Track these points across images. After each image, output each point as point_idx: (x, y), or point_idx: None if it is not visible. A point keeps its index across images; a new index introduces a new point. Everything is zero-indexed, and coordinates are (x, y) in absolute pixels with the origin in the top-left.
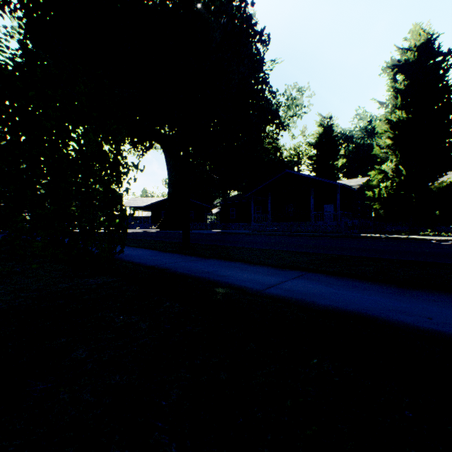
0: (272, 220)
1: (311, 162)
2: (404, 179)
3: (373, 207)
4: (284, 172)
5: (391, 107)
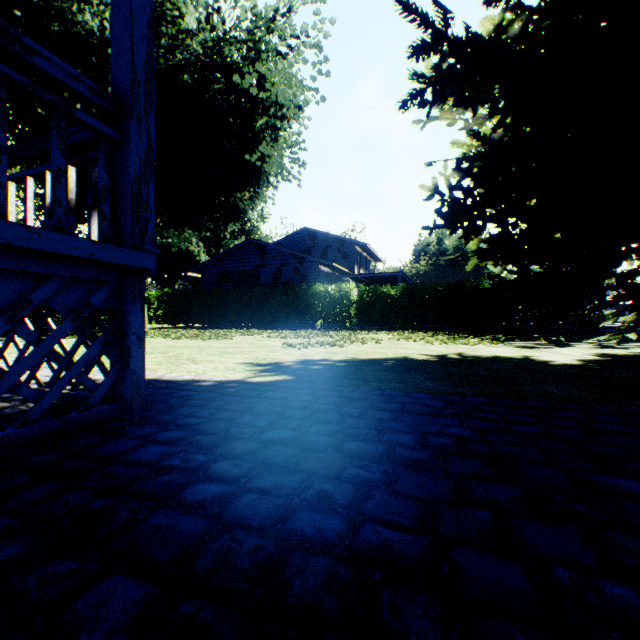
0: None
1: None
2: None
3: None
4: None
5: None
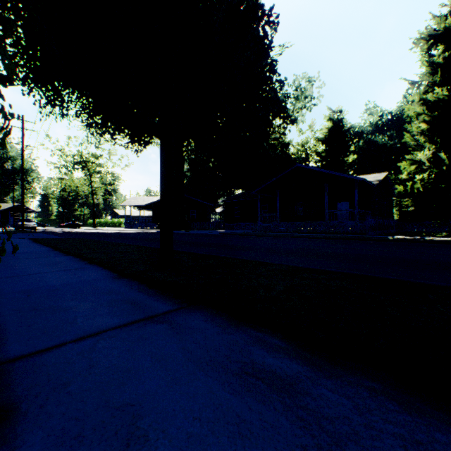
0: (280, 220)
1: (320, 159)
2: (446, 169)
3: (404, 204)
4: (294, 167)
5: (425, 87)
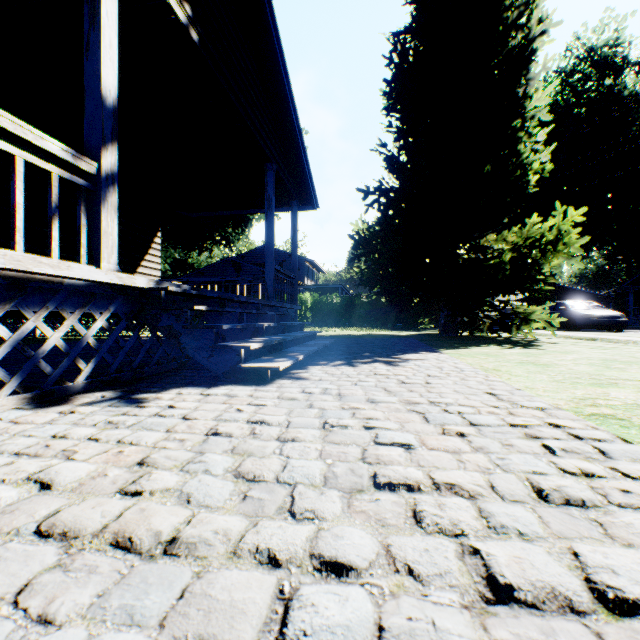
0: None
1: None
2: None
3: None
4: None
5: None
